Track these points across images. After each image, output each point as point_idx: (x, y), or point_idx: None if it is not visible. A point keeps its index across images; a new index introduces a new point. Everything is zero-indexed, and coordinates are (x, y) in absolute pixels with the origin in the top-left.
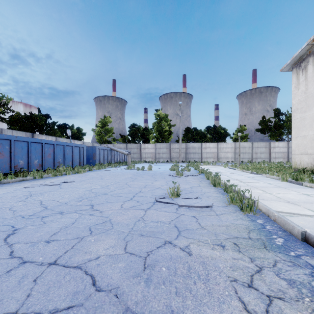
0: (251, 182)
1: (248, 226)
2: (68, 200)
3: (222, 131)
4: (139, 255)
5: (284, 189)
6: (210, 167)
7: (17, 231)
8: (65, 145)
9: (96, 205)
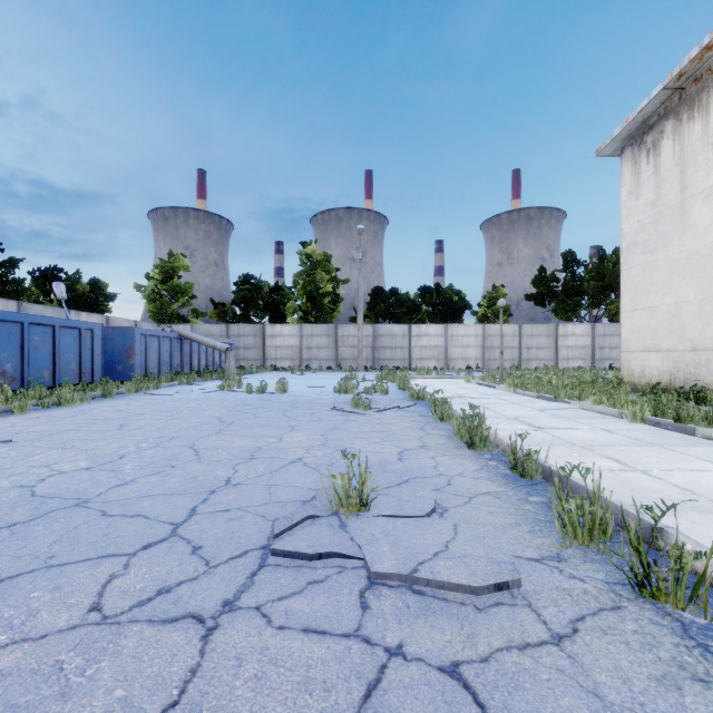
0: (561, 428)
1: None
2: None
3: (455, 299)
4: None
5: (665, 452)
6: (434, 382)
7: None
8: (27, 322)
9: None
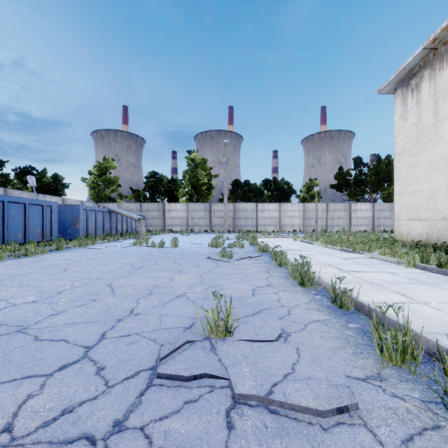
0: (360, 271)
1: None
2: None
3: (285, 187)
4: None
5: (436, 289)
6: (273, 240)
7: None
8: (6, 201)
9: None
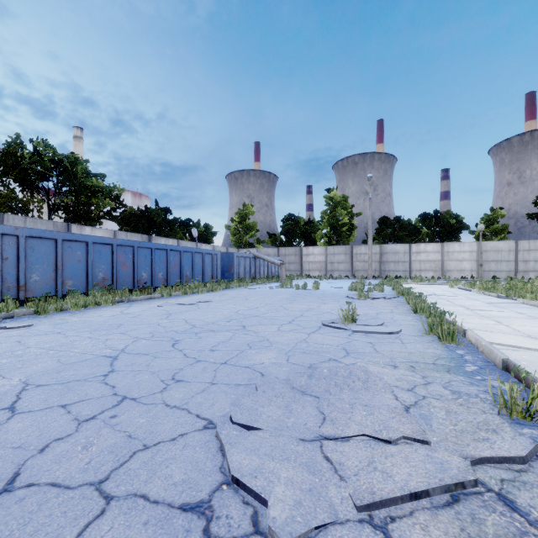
0: (486, 310)
1: (438, 355)
2: (214, 320)
3: (452, 221)
4: (302, 365)
5: None
6: (423, 287)
7: (180, 342)
8: (194, 252)
9: (248, 326)
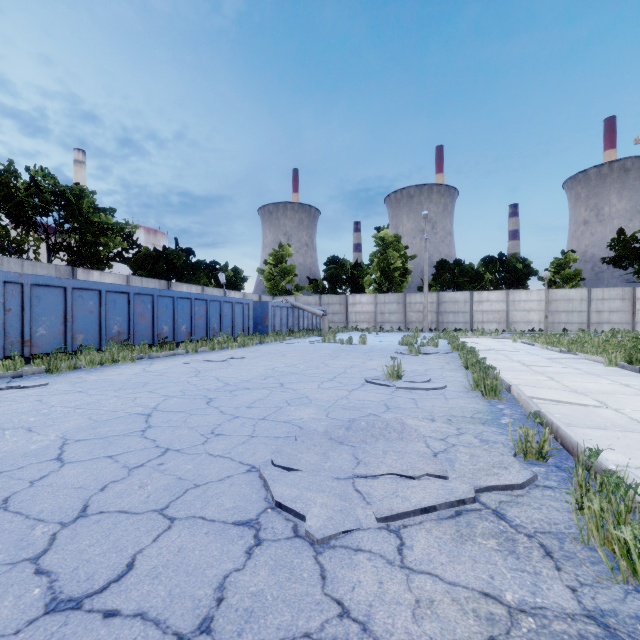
0: (543, 366)
1: (478, 409)
2: (249, 378)
3: (519, 266)
4: (341, 420)
5: (593, 377)
6: (484, 341)
7: (214, 400)
8: (222, 301)
9: (286, 383)
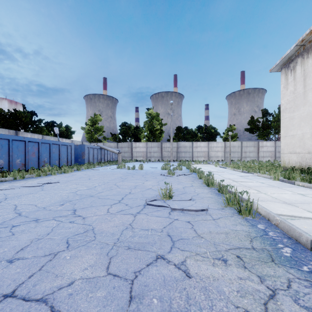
0: (244, 182)
1: (249, 233)
2: (48, 205)
3: (212, 131)
4: (124, 278)
5: (277, 189)
6: (201, 166)
7: None
8: (51, 143)
9: (79, 209)
